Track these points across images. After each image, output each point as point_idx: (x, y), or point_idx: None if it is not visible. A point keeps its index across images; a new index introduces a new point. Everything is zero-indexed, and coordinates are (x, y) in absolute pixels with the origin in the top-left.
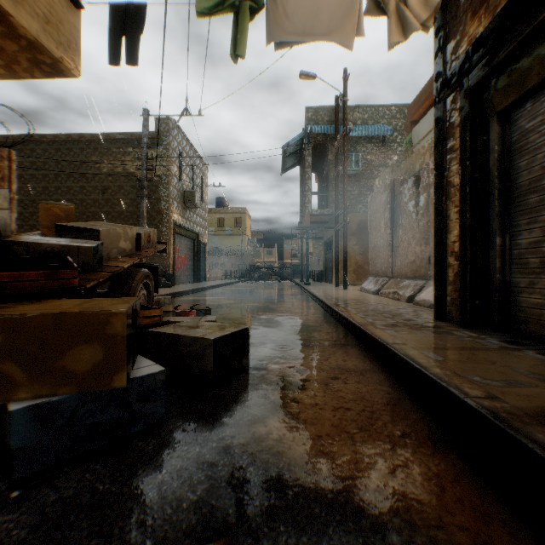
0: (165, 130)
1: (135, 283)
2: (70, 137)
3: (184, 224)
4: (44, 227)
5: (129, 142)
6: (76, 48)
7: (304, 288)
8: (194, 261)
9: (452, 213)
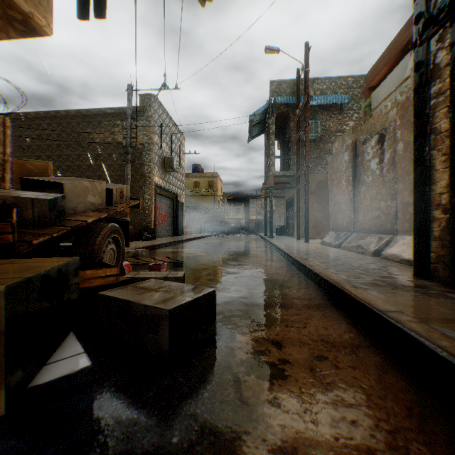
0: (148, 105)
1: (101, 237)
2: (69, 113)
3: (164, 186)
4: (18, 183)
5: (118, 116)
6: (48, 6)
7: (269, 241)
8: (173, 218)
9: (438, 162)
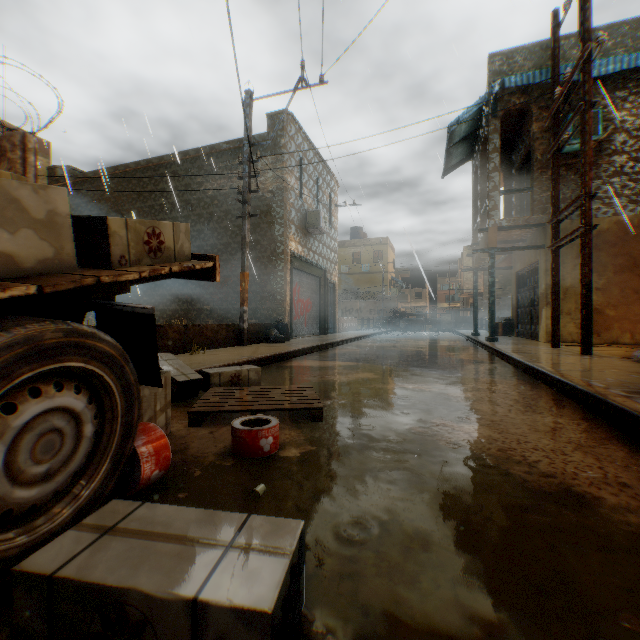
0: (279, 128)
1: None
2: (173, 157)
3: (305, 256)
4: None
5: (237, 152)
6: None
7: (492, 348)
8: (320, 306)
9: None
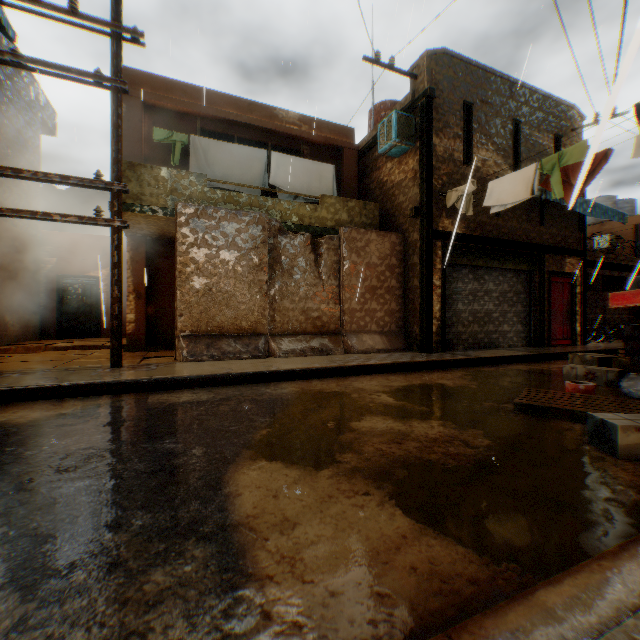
0: None
1: None
2: None
3: None
4: None
5: None
6: None
7: None
8: None
9: (436, 298)
